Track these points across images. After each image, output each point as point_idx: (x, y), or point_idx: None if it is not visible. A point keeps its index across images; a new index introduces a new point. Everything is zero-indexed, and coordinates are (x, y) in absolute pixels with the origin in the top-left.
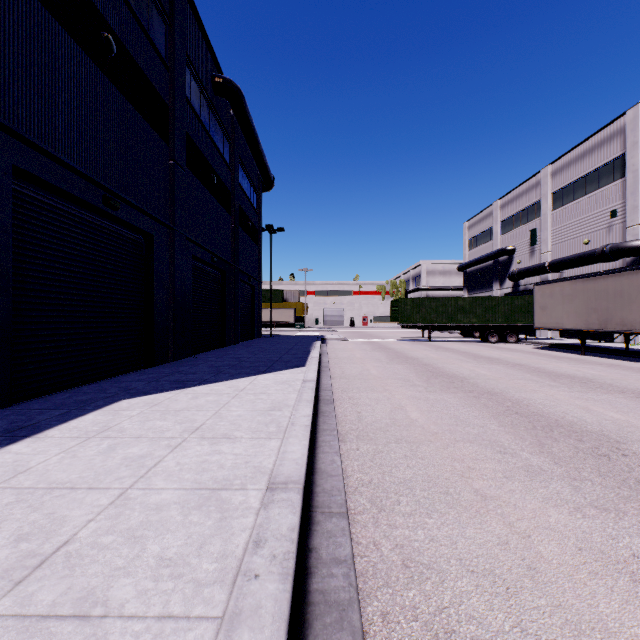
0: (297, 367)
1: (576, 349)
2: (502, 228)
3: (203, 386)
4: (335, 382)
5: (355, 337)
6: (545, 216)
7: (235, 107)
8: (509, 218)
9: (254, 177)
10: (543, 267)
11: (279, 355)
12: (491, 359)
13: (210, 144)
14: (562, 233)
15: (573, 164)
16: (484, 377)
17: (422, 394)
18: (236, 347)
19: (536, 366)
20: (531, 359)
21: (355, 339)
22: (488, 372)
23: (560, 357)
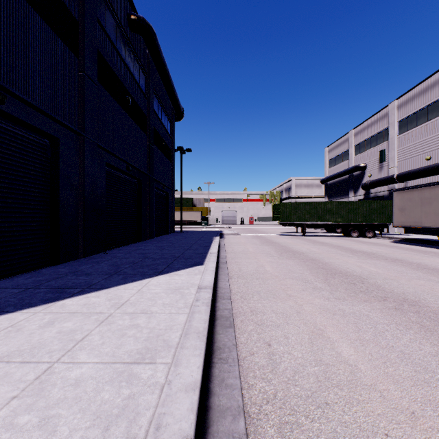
0: (195, 265)
1: (428, 243)
2: (356, 150)
3: (80, 297)
4: (233, 283)
5: (245, 232)
6: (392, 139)
7: (148, 43)
8: (361, 143)
9: (168, 109)
10: (392, 178)
11: (182, 250)
12: (367, 253)
13: (125, 71)
14: (407, 152)
15: (416, 98)
16: (380, 276)
17: (333, 304)
18: (149, 242)
19: (415, 261)
20: (401, 253)
21: (246, 234)
22: (378, 269)
23: (424, 251)
